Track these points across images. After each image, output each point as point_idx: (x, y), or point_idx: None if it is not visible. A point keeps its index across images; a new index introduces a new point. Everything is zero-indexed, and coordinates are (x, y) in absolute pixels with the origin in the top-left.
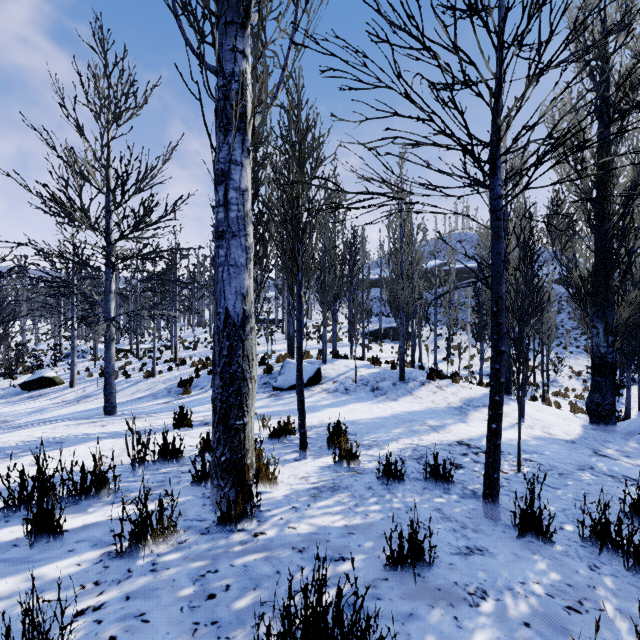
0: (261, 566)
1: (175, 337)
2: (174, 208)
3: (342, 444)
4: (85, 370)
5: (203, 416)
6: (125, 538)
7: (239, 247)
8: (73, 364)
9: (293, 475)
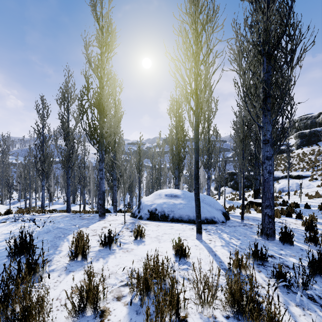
0: None
1: None
2: None
3: None
4: None
5: None
6: None
7: None
8: None
9: None
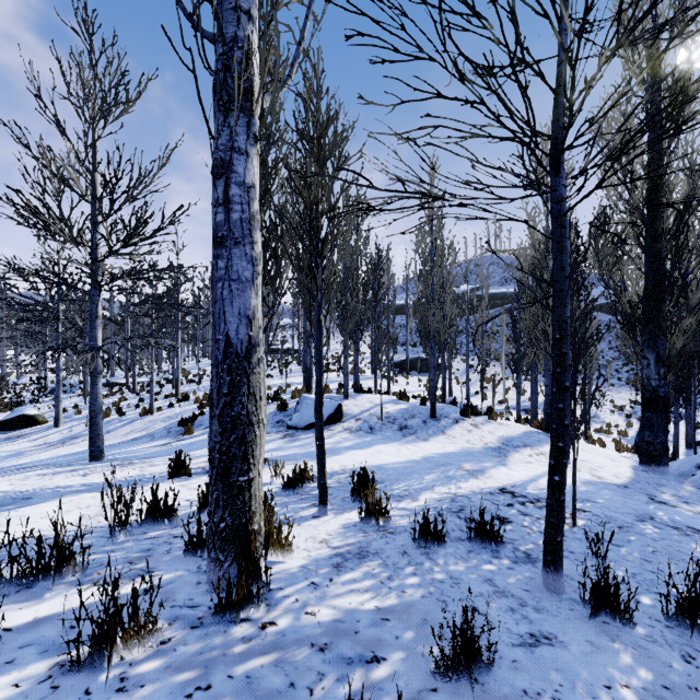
0: (269, 676)
1: (177, 369)
2: (172, 220)
3: (370, 497)
4: (73, 407)
5: (206, 461)
6: (84, 644)
7: (243, 257)
8: (58, 400)
9: (311, 537)
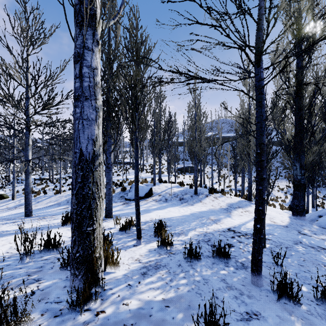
0: None
1: None
2: (67, 97)
3: (162, 235)
4: (22, 190)
5: None
6: None
7: (90, 107)
8: (14, 187)
9: (131, 257)
